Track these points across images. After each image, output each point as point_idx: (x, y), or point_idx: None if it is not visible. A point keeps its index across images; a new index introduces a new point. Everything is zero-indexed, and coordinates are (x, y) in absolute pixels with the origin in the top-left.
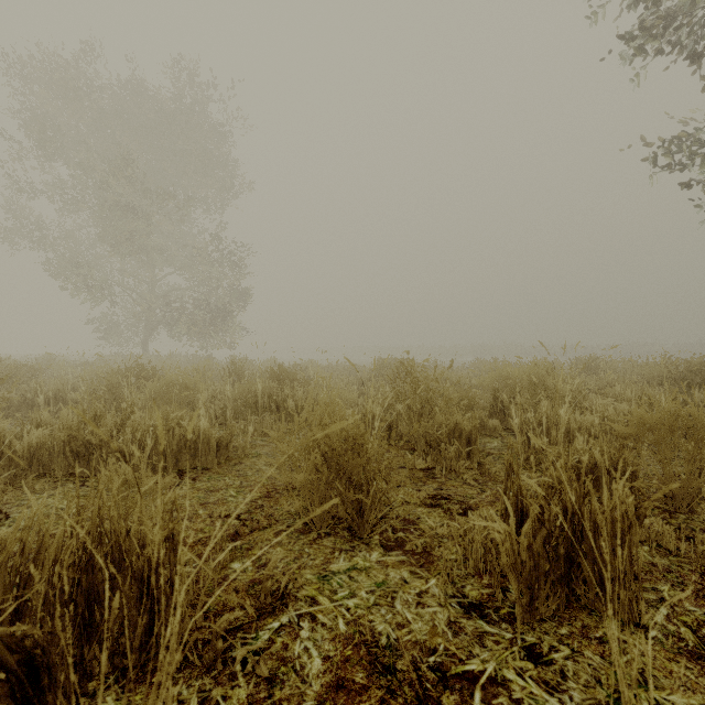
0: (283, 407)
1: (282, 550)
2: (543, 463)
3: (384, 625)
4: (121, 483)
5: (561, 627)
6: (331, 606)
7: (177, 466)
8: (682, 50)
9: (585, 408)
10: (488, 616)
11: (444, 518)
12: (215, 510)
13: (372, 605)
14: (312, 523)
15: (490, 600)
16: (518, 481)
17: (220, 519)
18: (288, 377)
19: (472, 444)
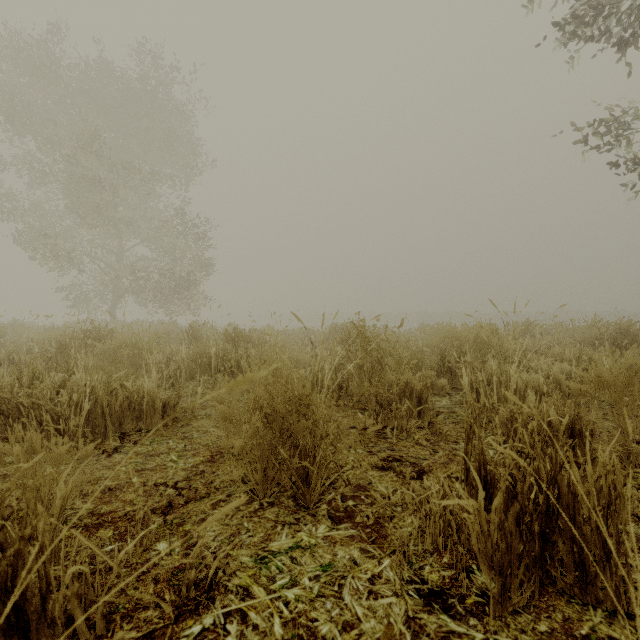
0: (237, 368)
1: (218, 525)
2: (494, 421)
3: (330, 625)
4: (28, 452)
5: (539, 621)
6: (266, 599)
7: (120, 429)
8: (610, 37)
9: (528, 367)
10: (452, 608)
11: (397, 482)
12: (151, 477)
13: (316, 596)
14: (254, 492)
15: (453, 586)
16: (480, 445)
17: (155, 488)
18: (243, 339)
19: (422, 403)
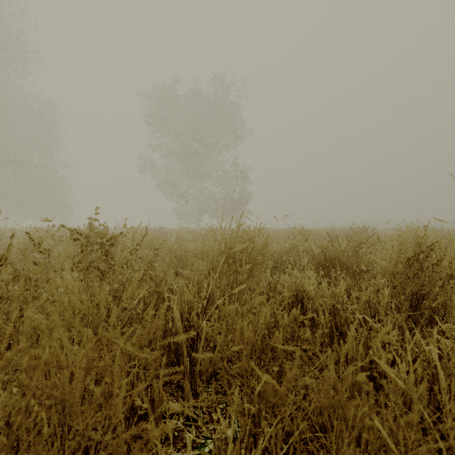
0: None
1: None
2: None
3: None
4: None
5: None
6: None
7: None
8: None
9: None
10: None
11: None
12: None
13: None
14: None
15: None
16: None
17: None
18: None
19: None
